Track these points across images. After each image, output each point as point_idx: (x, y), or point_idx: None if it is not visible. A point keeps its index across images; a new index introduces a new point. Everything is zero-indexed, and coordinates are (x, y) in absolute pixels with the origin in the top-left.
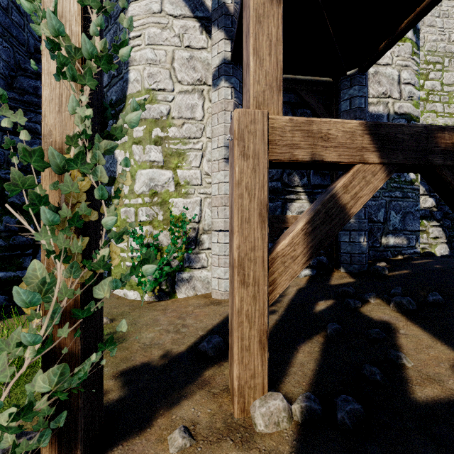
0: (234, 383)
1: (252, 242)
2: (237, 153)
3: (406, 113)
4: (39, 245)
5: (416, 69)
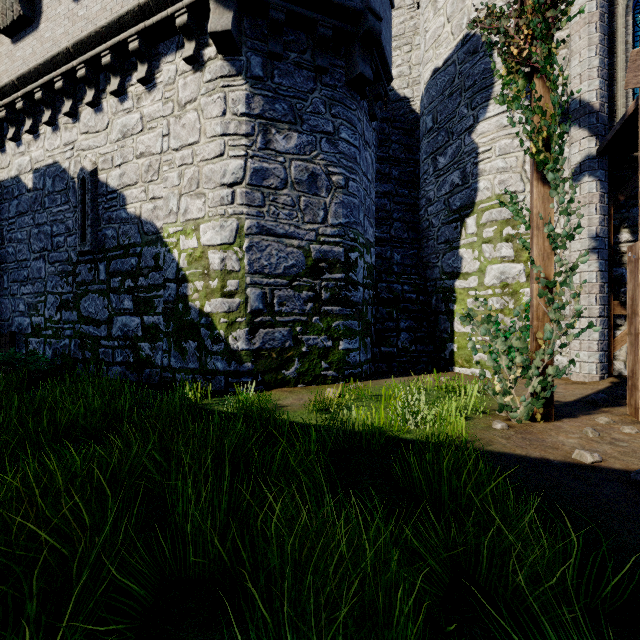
0: (638, 401)
1: None
2: None
3: None
4: (399, 329)
5: None
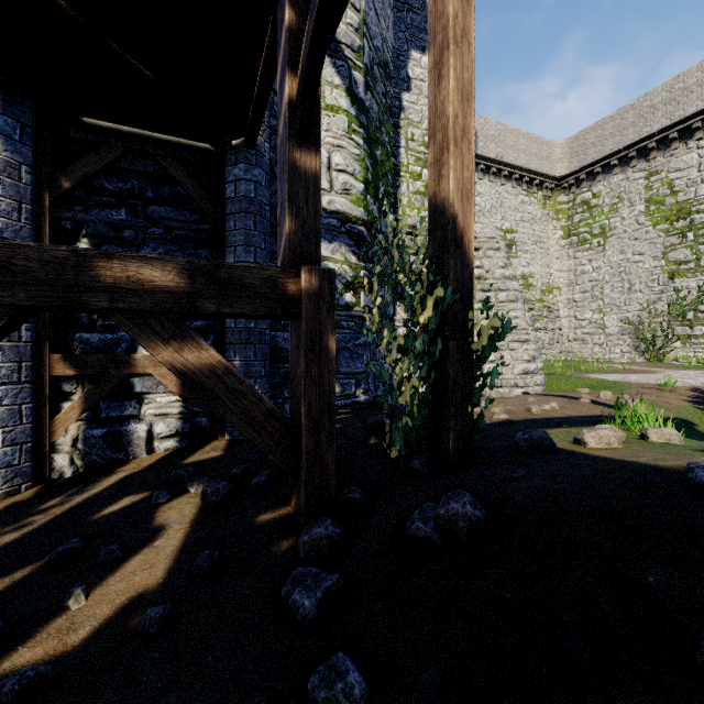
0: None
1: None
2: None
3: (339, 212)
4: None
5: (358, 153)
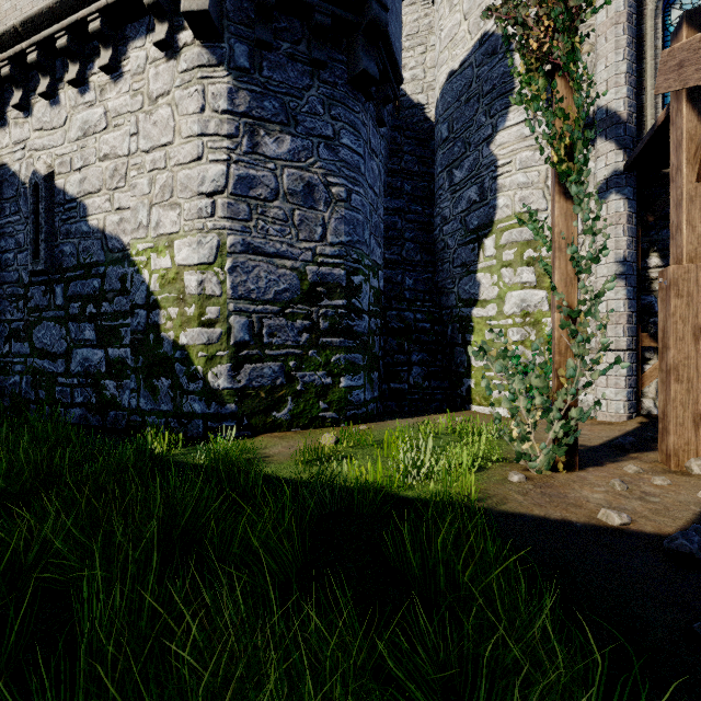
0: (670, 447)
1: (686, 354)
2: (674, 295)
3: None
4: (411, 363)
5: None
